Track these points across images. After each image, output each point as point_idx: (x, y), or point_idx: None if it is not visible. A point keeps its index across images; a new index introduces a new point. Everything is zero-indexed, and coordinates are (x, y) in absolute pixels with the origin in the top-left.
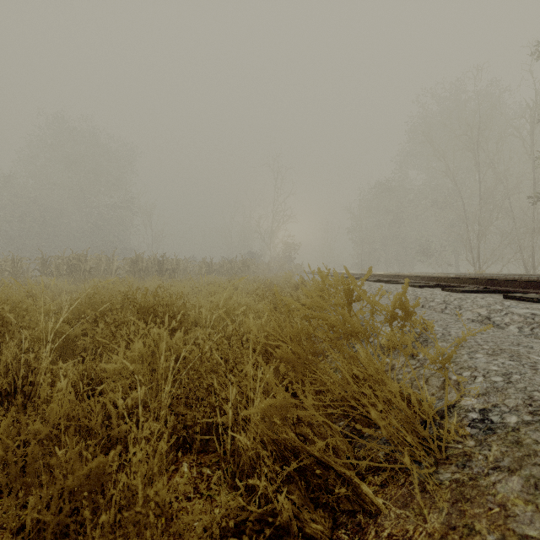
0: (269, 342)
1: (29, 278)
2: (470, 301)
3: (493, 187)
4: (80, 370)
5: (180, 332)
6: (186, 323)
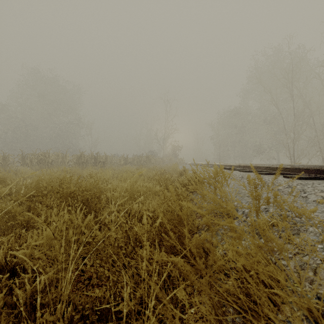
0: (164, 258)
1: (12, 167)
2: (311, 186)
3: (302, 110)
4: (5, 249)
5: (94, 211)
6: (100, 204)
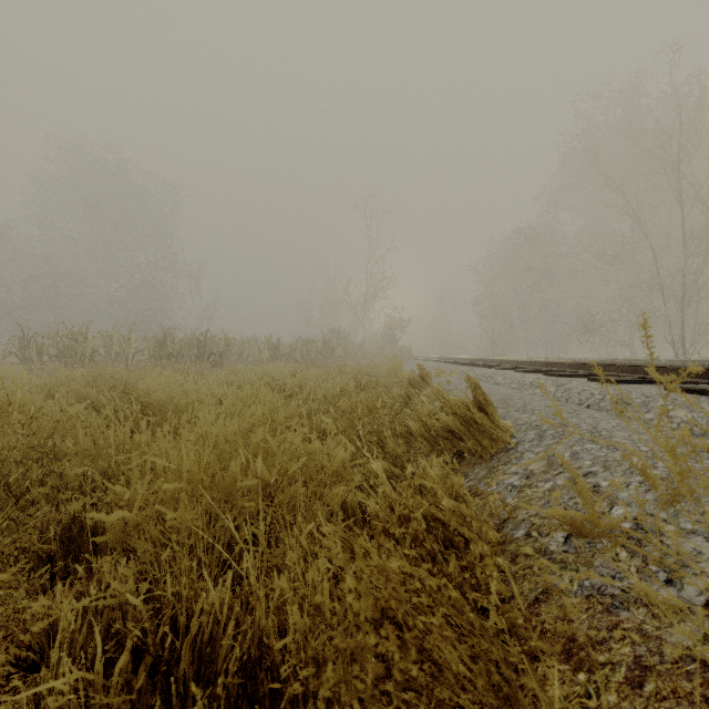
0: None
1: None
2: None
3: (702, 229)
4: None
5: None
6: None
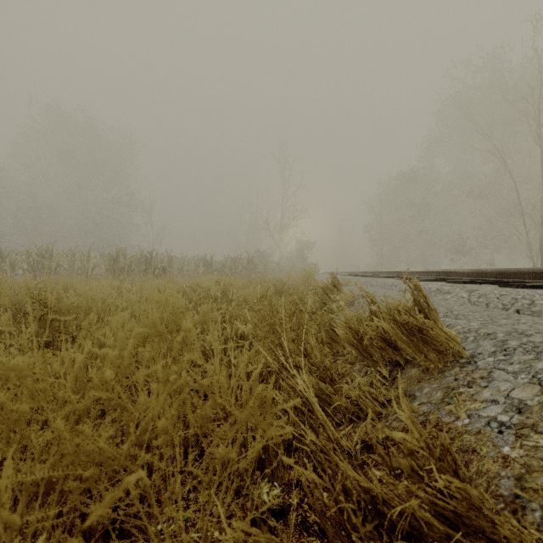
0: None
1: None
2: None
3: None
4: None
5: None
6: None
